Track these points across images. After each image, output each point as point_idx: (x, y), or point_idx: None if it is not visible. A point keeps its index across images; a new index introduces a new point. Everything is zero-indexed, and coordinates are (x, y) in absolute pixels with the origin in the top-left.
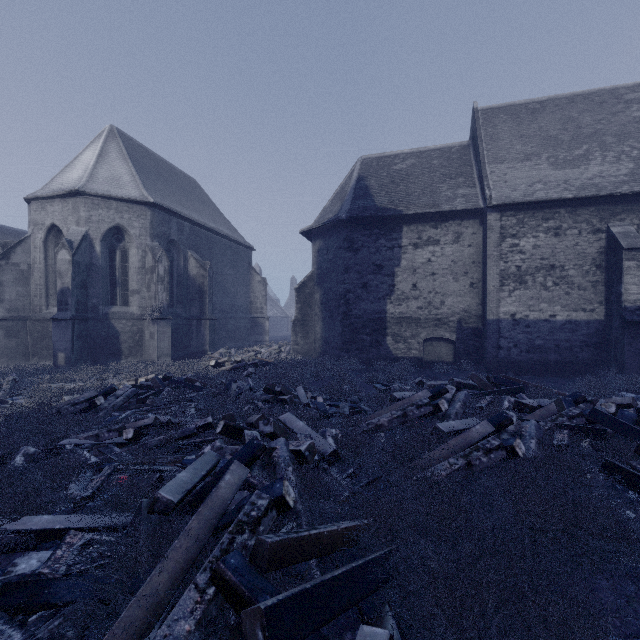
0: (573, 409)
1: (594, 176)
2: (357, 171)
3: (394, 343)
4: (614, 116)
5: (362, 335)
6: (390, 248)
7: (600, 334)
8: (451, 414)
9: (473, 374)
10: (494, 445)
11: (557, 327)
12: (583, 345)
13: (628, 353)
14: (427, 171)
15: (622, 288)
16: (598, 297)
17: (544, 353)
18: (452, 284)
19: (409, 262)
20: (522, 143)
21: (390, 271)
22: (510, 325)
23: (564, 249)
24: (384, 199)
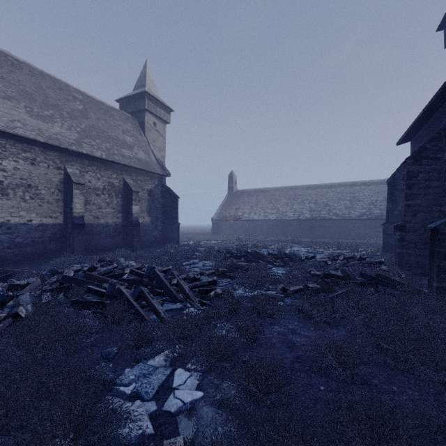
0: (52, 279)
1: (57, 133)
2: None
3: None
4: (68, 101)
5: None
6: None
7: (61, 232)
8: None
9: None
10: (3, 317)
11: (33, 228)
12: (51, 240)
13: (76, 242)
14: None
15: (73, 205)
16: (60, 209)
17: (23, 247)
18: None
19: None
20: (3, 84)
21: None
22: None
23: (38, 175)
24: None
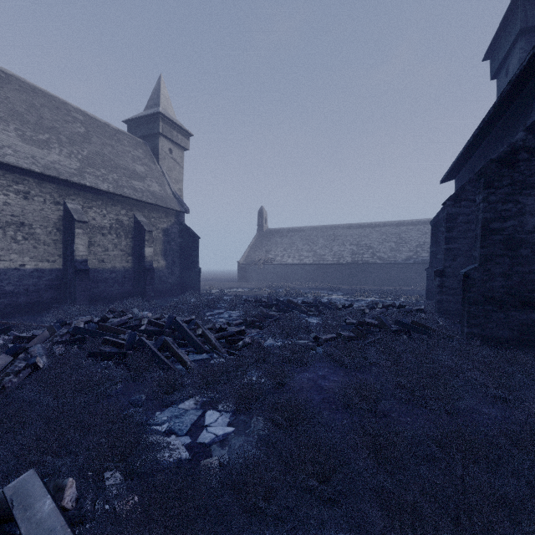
0: (63, 330)
1: (55, 162)
2: None
3: None
4: (67, 123)
5: None
6: None
7: (60, 279)
8: None
9: None
10: (22, 366)
11: (27, 274)
12: (48, 288)
13: (79, 290)
14: None
15: (75, 247)
16: (58, 252)
17: (15, 297)
18: None
19: None
20: None
21: None
22: None
23: (33, 211)
24: None
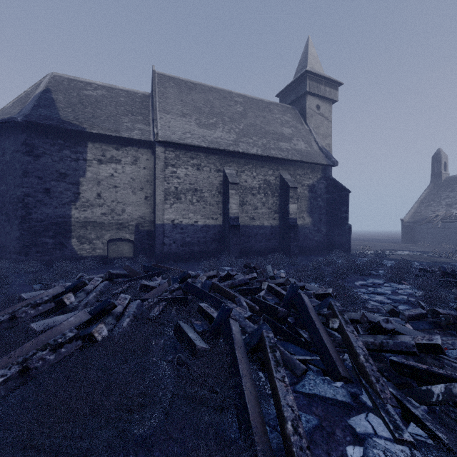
0: (175, 284)
1: (218, 137)
2: (45, 83)
3: (79, 244)
4: (229, 107)
5: (44, 238)
6: (75, 159)
7: (220, 233)
8: (80, 305)
9: (127, 265)
10: (68, 338)
11: (199, 229)
12: (212, 240)
13: (231, 244)
14: (114, 104)
15: (229, 206)
16: (219, 211)
17: (191, 246)
18: (131, 196)
19: (94, 174)
20: (182, 105)
21: (75, 180)
22: (171, 228)
23: (202, 179)
24: (70, 115)
